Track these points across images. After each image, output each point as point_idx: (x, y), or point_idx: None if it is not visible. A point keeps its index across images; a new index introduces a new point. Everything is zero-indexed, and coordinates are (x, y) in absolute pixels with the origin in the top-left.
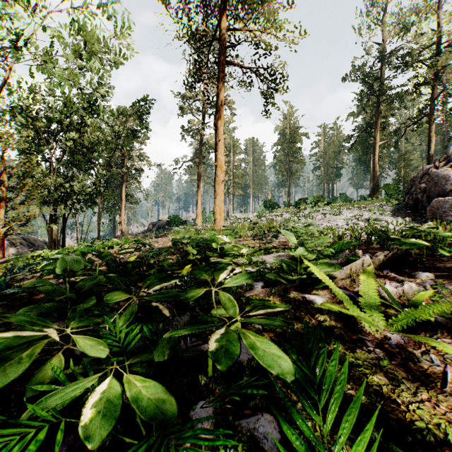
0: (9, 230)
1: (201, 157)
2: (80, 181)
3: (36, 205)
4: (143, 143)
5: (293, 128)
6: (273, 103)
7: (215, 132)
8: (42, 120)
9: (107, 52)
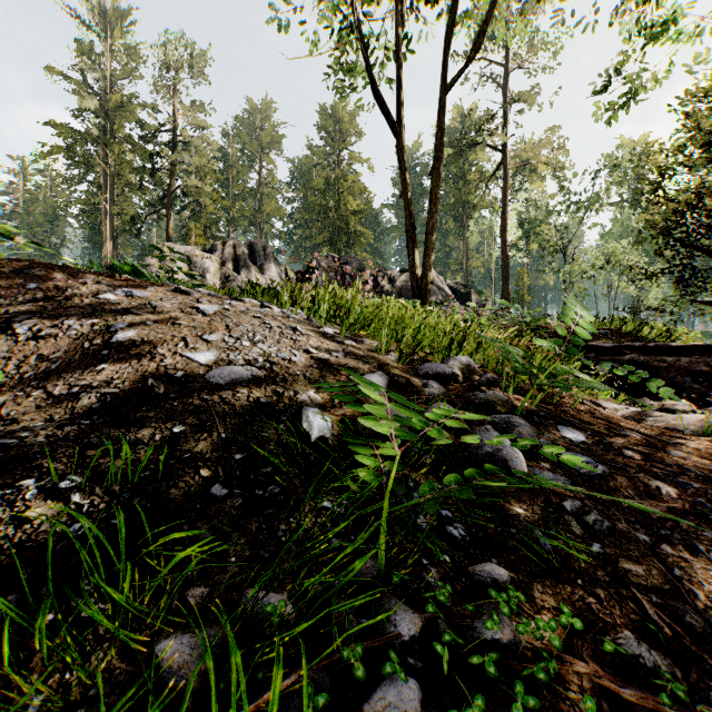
0: None
1: None
2: None
3: None
4: None
5: None
6: None
7: None
8: None
9: None
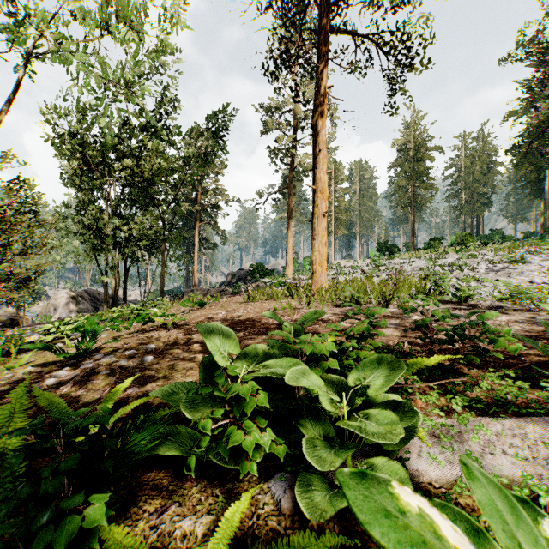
0: (2, 294)
1: (292, 185)
2: (138, 222)
3: (86, 253)
4: (219, 173)
5: (419, 141)
6: (404, 90)
7: (313, 139)
8: (93, 147)
9: (170, 53)
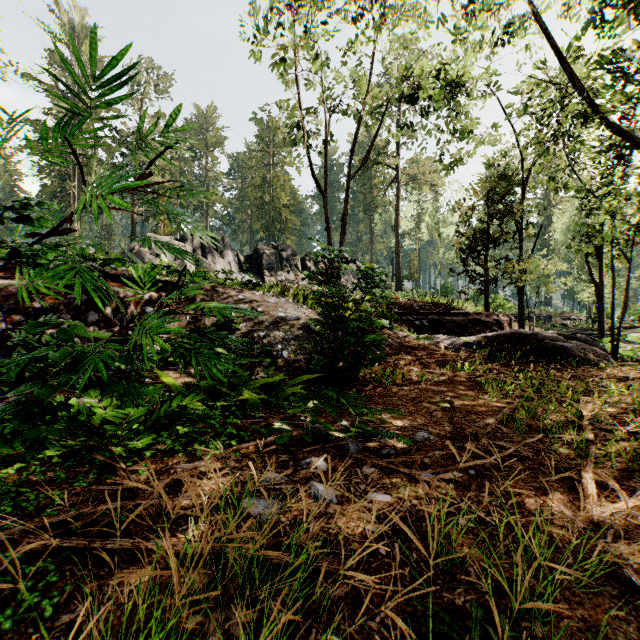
0: None
1: None
2: None
3: None
4: None
5: None
6: None
7: None
8: None
9: None
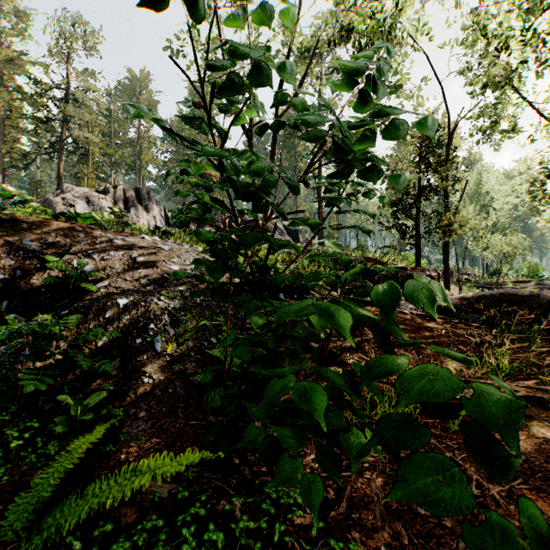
0: None
1: None
2: None
3: None
4: None
5: None
6: None
7: None
8: None
9: None
